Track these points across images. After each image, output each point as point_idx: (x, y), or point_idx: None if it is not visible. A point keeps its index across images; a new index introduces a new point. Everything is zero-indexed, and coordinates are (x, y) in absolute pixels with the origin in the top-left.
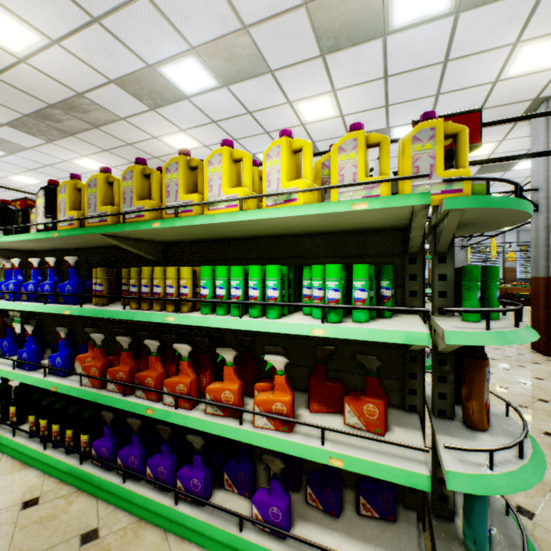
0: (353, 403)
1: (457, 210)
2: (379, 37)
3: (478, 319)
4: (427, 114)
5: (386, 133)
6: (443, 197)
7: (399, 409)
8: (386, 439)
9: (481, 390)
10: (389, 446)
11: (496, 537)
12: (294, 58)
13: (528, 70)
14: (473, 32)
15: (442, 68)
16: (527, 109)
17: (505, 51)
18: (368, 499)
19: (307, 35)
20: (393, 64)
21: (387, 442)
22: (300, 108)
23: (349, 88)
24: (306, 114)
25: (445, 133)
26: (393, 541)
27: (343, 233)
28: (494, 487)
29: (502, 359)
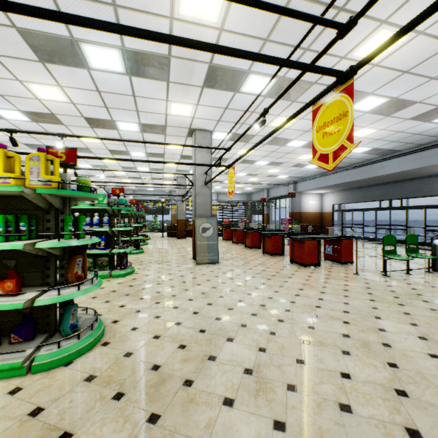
0: (0, 284)
1: (44, 193)
2: (84, 68)
3: (69, 238)
4: (39, 149)
5: (113, 123)
6: (44, 187)
7: (41, 286)
8: (6, 293)
9: (73, 268)
10: (15, 298)
11: (84, 330)
12: (14, 54)
13: (179, 114)
14: (143, 87)
15: (134, 98)
16: (189, 132)
17: (164, 102)
18: (17, 334)
19: (24, 45)
20: (101, 86)
21: (6, 294)
22: (32, 87)
23: (72, 88)
24: (39, 93)
25: (48, 159)
26: (25, 346)
27: (9, 196)
28: (56, 300)
29: (173, 264)
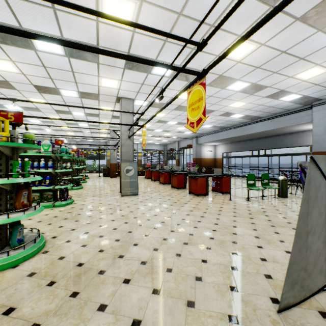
0: None
1: None
2: (32, 49)
3: (17, 177)
4: None
5: (57, 90)
6: None
7: None
8: None
9: (20, 199)
10: None
11: (29, 243)
12: None
13: (108, 86)
14: (79, 66)
15: (72, 73)
16: (117, 99)
17: (96, 77)
18: None
19: None
20: (46, 63)
21: None
22: None
23: (23, 63)
24: None
25: (0, 120)
26: None
27: None
28: (6, 222)
29: (104, 196)
